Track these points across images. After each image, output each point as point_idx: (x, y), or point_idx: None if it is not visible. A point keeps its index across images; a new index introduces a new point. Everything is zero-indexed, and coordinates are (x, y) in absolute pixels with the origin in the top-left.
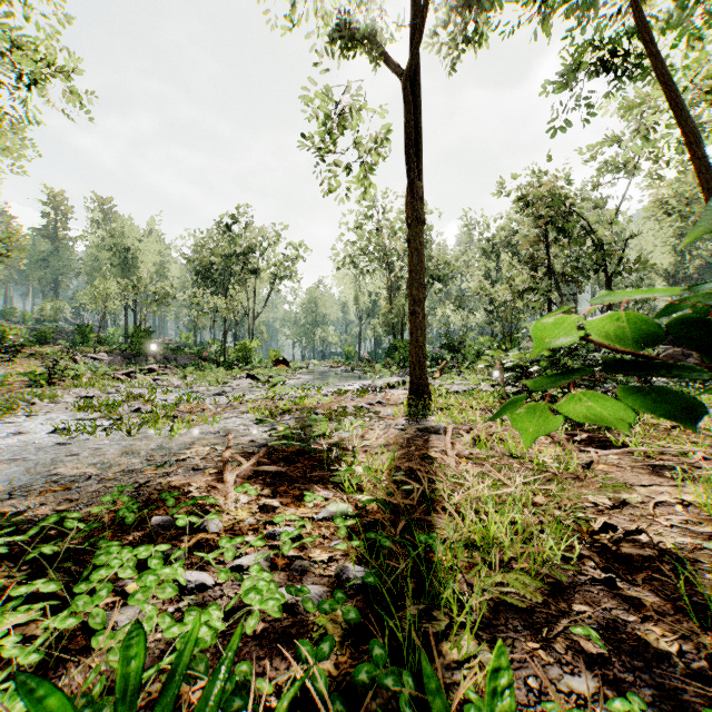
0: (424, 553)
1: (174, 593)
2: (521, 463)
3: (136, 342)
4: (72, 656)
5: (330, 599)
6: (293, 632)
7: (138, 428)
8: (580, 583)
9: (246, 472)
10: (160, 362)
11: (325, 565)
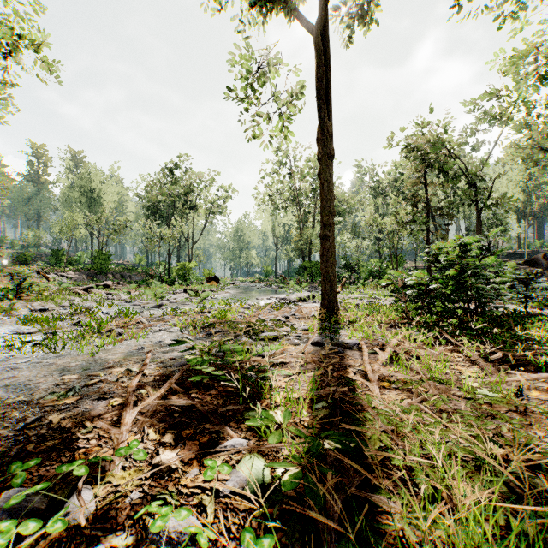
0: None
1: None
2: (449, 390)
3: (97, 263)
4: None
5: None
6: None
7: (62, 345)
8: None
9: (151, 406)
10: (117, 279)
11: None
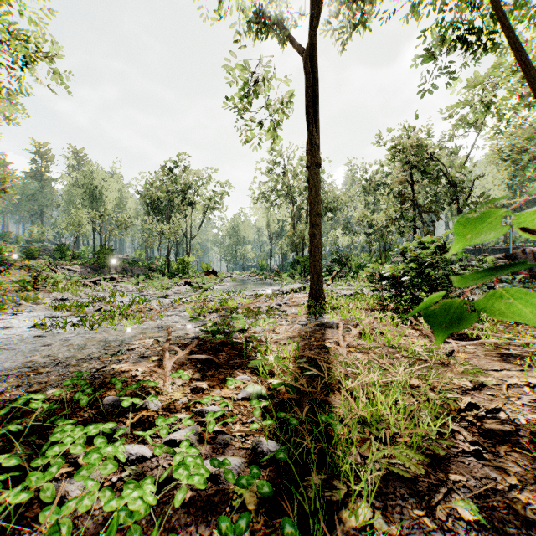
0: (324, 428)
1: (114, 469)
2: (398, 352)
3: (101, 257)
4: (28, 523)
5: (248, 469)
6: (216, 500)
7: (99, 324)
8: (453, 455)
9: (181, 359)
10: (120, 272)
11: (243, 439)
